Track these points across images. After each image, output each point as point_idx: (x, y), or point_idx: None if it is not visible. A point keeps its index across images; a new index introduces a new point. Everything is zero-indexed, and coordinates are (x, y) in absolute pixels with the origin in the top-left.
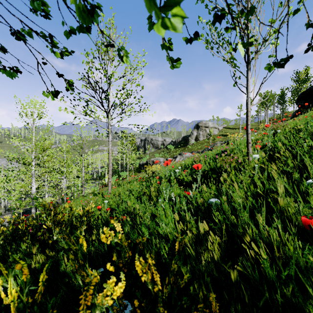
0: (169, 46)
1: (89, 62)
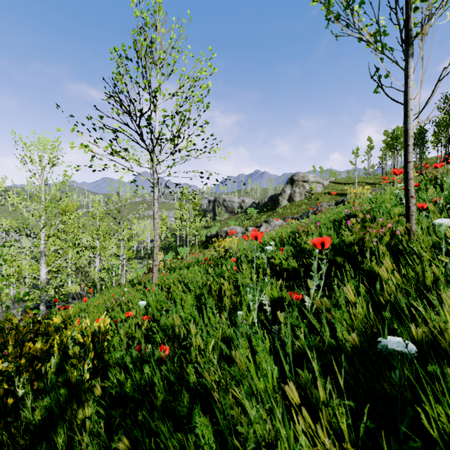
0: None
1: (118, 66)
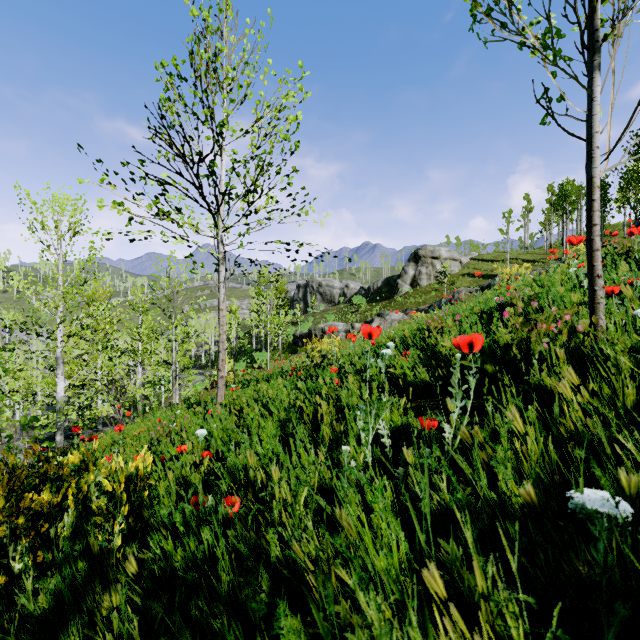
0: None
1: (167, 89)
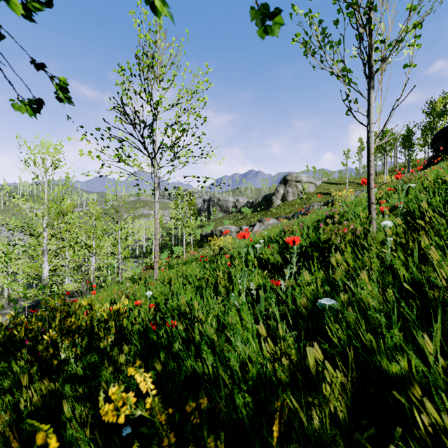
0: None
1: (124, 82)
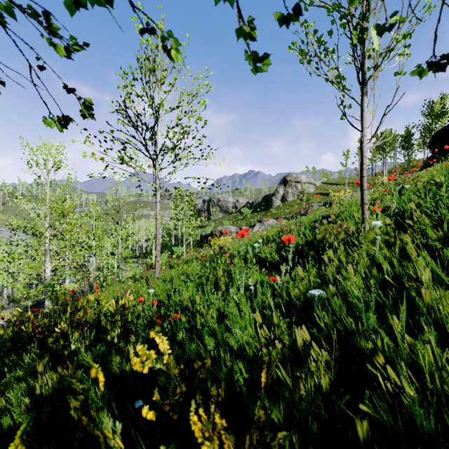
0: (250, 32)
1: (127, 86)
